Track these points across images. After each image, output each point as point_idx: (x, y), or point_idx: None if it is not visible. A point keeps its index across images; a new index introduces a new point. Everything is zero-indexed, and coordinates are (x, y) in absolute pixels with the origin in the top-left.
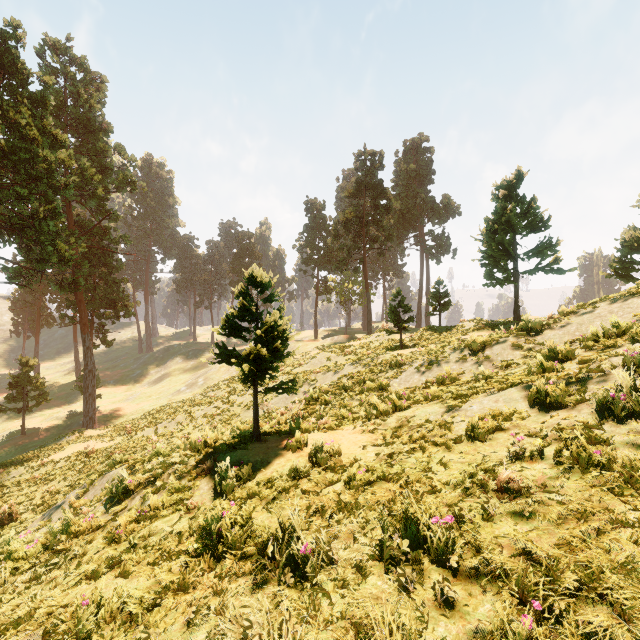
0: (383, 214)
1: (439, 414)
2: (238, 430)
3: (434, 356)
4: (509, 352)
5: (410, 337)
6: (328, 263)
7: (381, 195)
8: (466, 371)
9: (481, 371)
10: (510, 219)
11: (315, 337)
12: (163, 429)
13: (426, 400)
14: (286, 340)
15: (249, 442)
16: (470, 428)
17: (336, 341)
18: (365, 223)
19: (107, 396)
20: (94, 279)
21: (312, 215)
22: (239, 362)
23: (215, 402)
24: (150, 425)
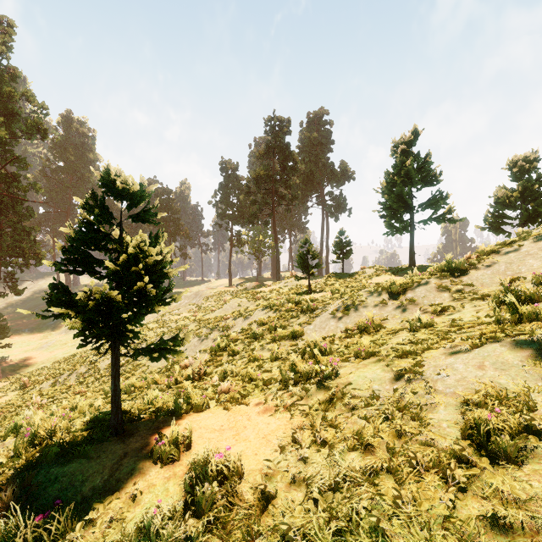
0: (290, 174)
1: (386, 382)
2: (132, 388)
3: (350, 300)
4: (435, 294)
5: (316, 283)
6: (241, 218)
7: (288, 157)
8: (389, 316)
9: (417, 317)
10: (409, 172)
11: (229, 285)
12: (63, 382)
13: (357, 356)
14: (163, 279)
15: (100, 439)
16: (481, 432)
17: (248, 288)
18: (274, 181)
19: (20, 345)
20: (1, 227)
21: (227, 174)
22: (71, 314)
23: (122, 351)
24: (51, 377)
